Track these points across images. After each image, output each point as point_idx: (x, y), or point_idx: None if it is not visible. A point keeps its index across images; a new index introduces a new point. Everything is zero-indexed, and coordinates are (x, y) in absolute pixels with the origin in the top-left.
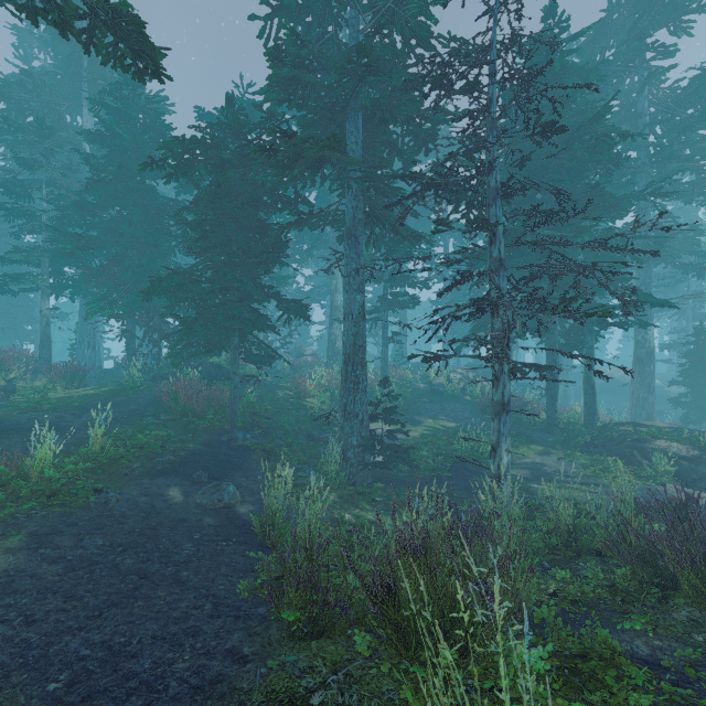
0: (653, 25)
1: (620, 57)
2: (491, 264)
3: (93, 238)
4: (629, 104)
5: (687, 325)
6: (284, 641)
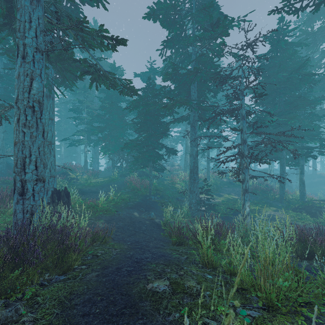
0: None
1: (322, 28)
2: (241, 140)
3: (102, 127)
4: None
5: None
6: (172, 245)
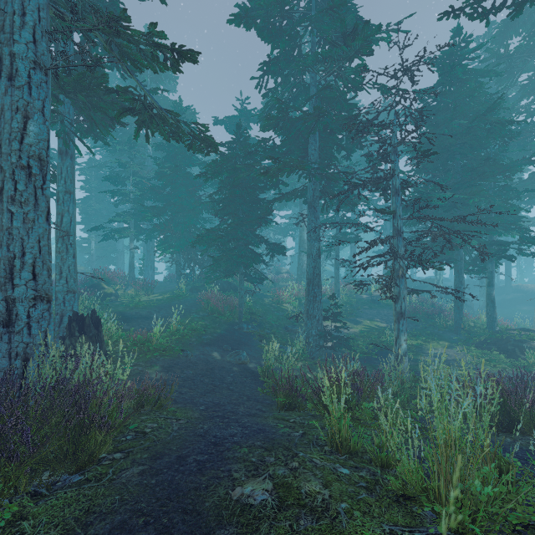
0: None
1: (522, 48)
2: (394, 230)
3: (160, 208)
4: None
5: None
6: (278, 410)
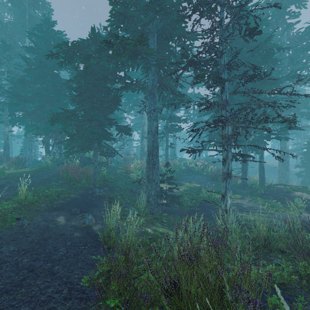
0: (289, 3)
1: (274, 17)
2: (222, 103)
3: (28, 97)
4: (277, 40)
5: (301, 141)
6: None
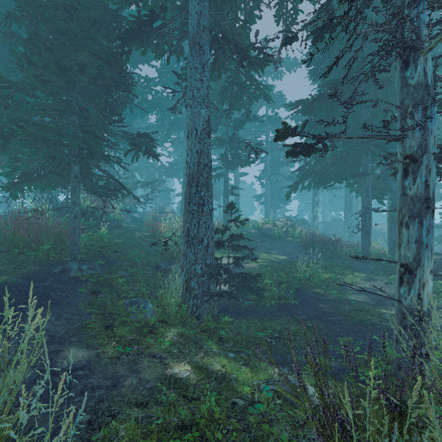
0: None
1: None
2: None
3: None
4: None
5: None
6: None
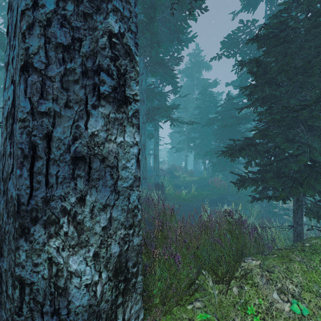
0: None
1: None
2: None
3: (195, 137)
4: None
5: None
6: None
